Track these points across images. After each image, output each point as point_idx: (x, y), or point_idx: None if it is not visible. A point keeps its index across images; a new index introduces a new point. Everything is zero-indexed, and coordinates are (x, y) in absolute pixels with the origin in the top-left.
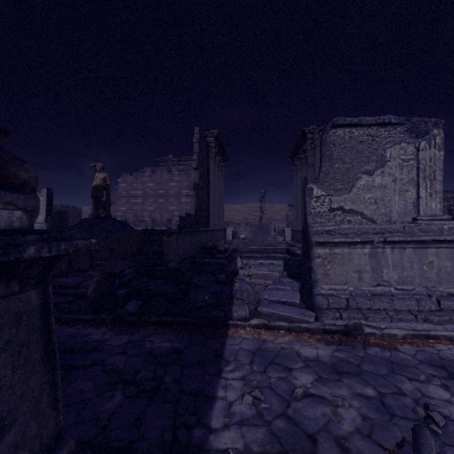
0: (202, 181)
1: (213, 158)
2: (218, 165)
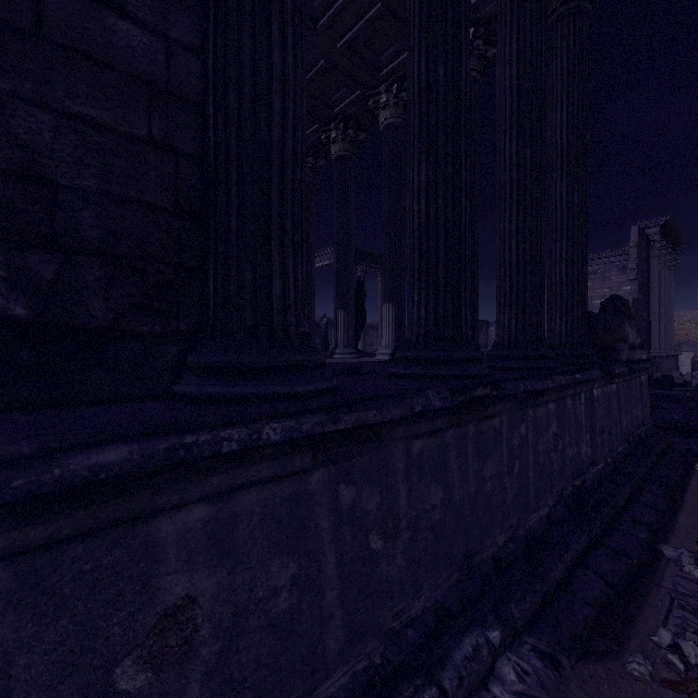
0: (641, 292)
1: (657, 256)
2: (663, 262)
